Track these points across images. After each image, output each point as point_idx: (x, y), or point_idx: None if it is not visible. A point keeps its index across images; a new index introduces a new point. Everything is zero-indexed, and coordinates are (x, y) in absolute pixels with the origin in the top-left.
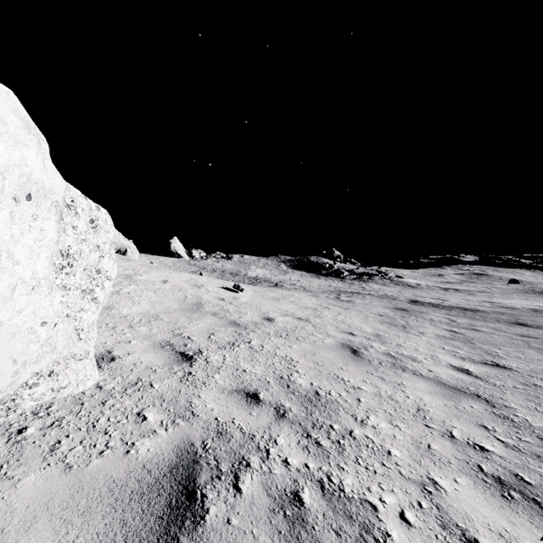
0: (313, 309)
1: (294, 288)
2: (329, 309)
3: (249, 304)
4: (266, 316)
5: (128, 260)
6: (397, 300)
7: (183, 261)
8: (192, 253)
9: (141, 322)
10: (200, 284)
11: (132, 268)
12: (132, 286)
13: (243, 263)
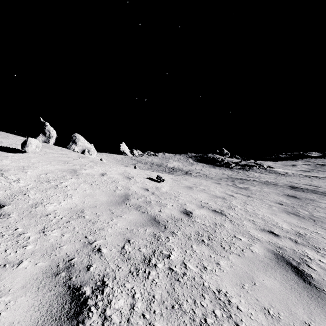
0: (222, 198)
1: (199, 175)
2: (234, 197)
3: (169, 193)
4: (184, 208)
5: (83, 157)
6: (279, 186)
7: (128, 157)
8: (133, 152)
9: (59, 222)
10: (131, 176)
11: (81, 164)
12: (73, 179)
13: (164, 158)
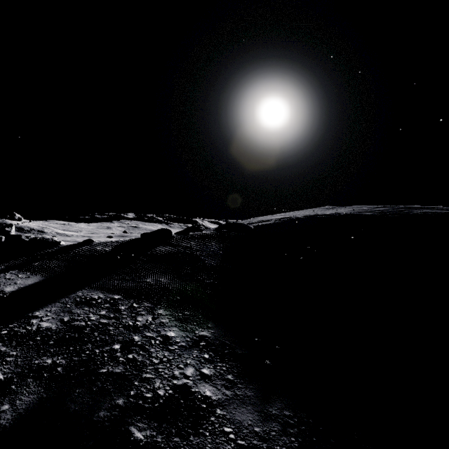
0: None
1: None
2: None
3: None
4: None
5: None
6: None
7: None
8: None
9: None
10: None
11: None
12: None
13: None
